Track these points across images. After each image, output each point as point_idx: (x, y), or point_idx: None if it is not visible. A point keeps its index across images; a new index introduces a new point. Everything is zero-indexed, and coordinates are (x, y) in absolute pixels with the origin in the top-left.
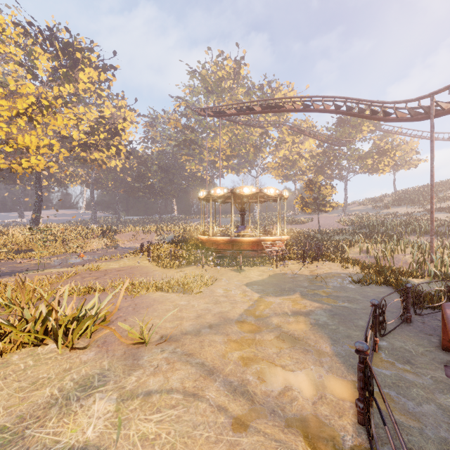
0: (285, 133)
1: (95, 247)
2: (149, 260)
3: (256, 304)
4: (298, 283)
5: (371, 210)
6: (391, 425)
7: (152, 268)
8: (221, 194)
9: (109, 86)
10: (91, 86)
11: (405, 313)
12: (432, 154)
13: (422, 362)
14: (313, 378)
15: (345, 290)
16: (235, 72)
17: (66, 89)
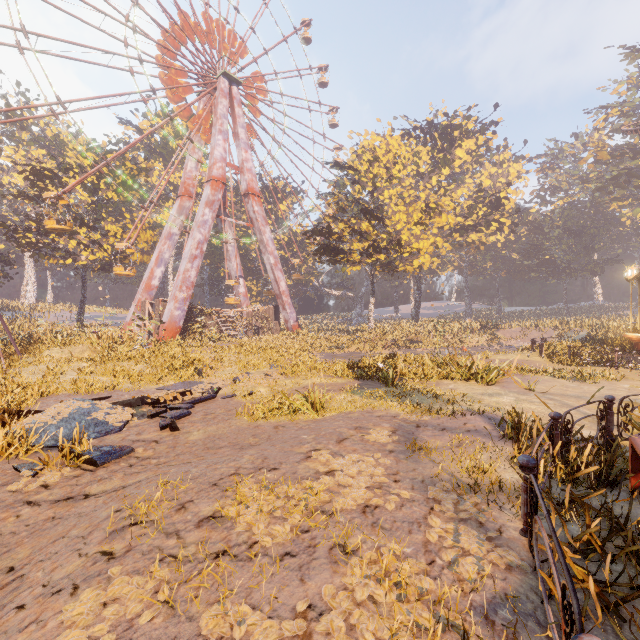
0: None
1: (474, 344)
2: (541, 357)
3: None
4: None
5: None
6: None
7: (544, 363)
8: None
9: (488, 148)
10: (467, 158)
11: None
12: None
13: None
14: None
15: None
16: None
17: (443, 176)
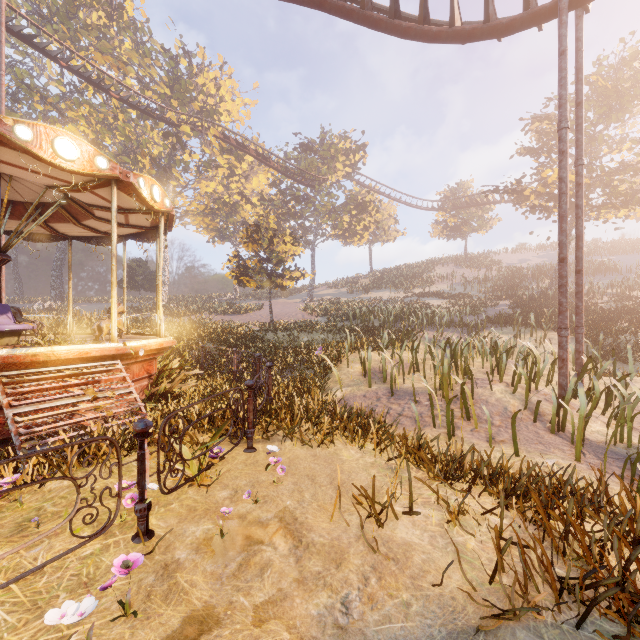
0: (215, 145)
1: None
2: None
3: None
4: None
5: (347, 295)
6: None
7: None
8: None
9: None
10: None
11: None
12: (566, 90)
13: None
14: None
15: None
16: (113, 4)
17: None
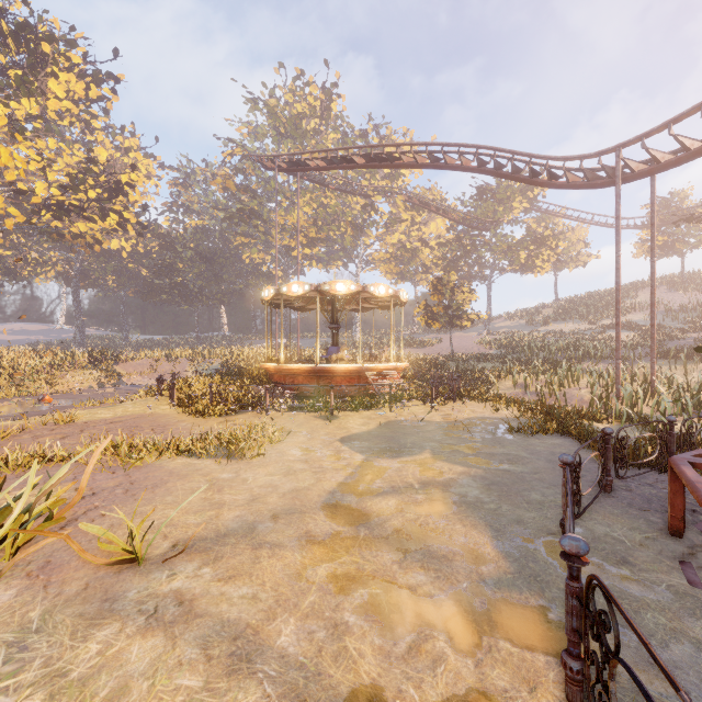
0: (401, 206)
1: (77, 386)
2: (172, 404)
3: (360, 471)
4: (426, 434)
5: (525, 327)
6: (630, 697)
7: (177, 417)
8: (299, 293)
9: (106, 110)
10: (73, 107)
11: (604, 476)
12: (618, 237)
13: (645, 559)
14: (469, 608)
15: (502, 444)
16: (323, 107)
17: (22, 106)
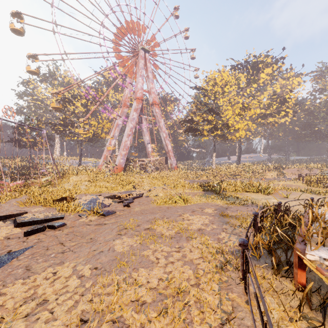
0: None
1: (270, 176)
2: (302, 183)
3: None
4: None
5: None
6: None
7: (303, 186)
8: None
9: (279, 71)
10: (267, 77)
11: None
12: None
13: None
14: None
15: None
16: None
17: (253, 88)
